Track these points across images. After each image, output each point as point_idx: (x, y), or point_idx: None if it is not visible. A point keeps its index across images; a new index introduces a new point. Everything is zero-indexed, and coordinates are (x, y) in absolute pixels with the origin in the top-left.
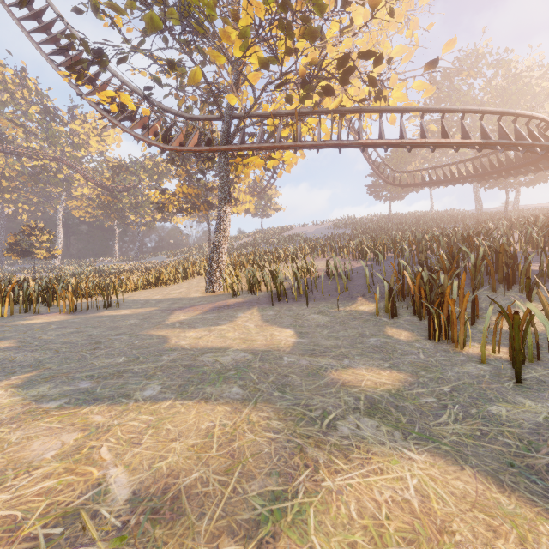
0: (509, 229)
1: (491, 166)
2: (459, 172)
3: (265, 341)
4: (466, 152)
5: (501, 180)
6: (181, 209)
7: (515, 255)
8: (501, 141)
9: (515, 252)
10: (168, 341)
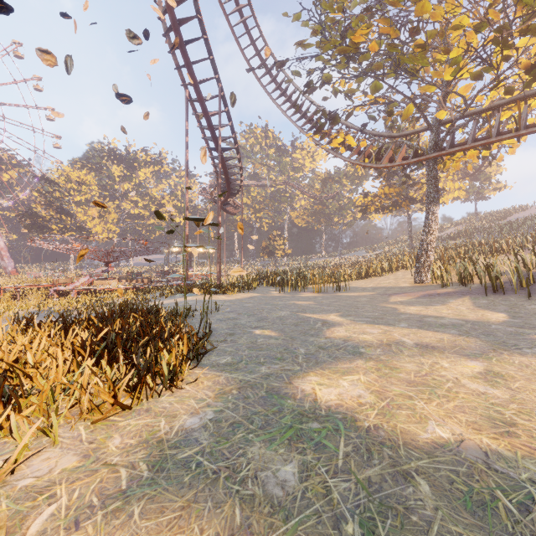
0: None
1: None
2: None
3: (476, 317)
4: None
5: None
6: (382, 208)
7: None
8: None
9: None
10: (398, 310)
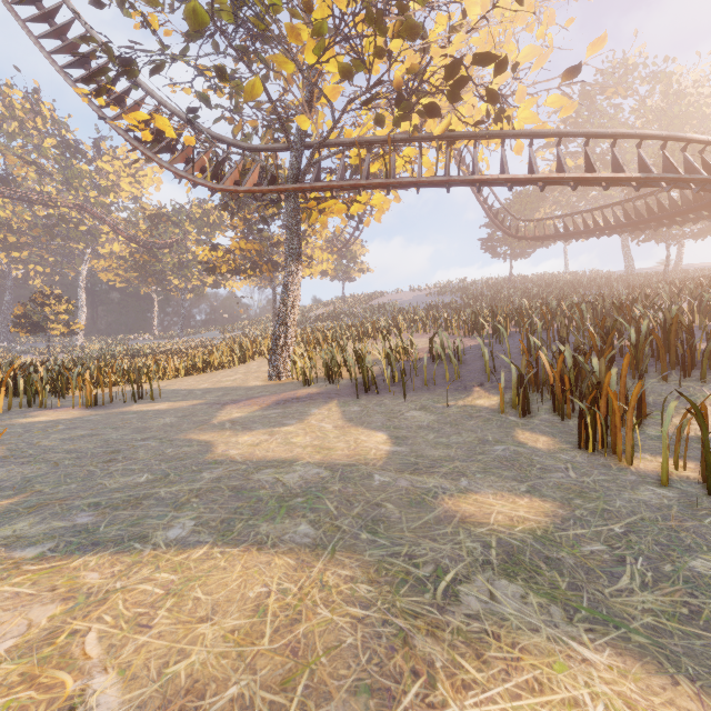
0: (678, 295)
1: (649, 212)
2: (605, 220)
3: (347, 450)
4: (612, 194)
5: (660, 231)
6: (238, 271)
7: (690, 329)
8: (667, 175)
9: (691, 326)
10: (213, 450)
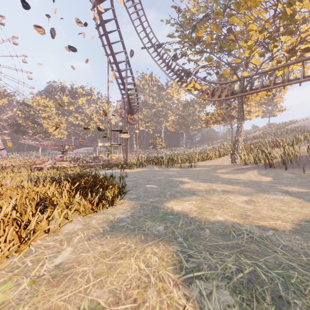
0: None
1: None
2: None
3: (256, 179)
4: None
5: None
6: (216, 121)
7: None
8: None
9: None
10: (219, 176)
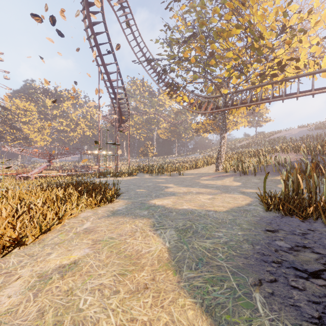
0: None
1: None
2: None
3: (228, 184)
4: None
5: None
6: (206, 131)
7: None
8: None
9: None
10: (200, 182)
